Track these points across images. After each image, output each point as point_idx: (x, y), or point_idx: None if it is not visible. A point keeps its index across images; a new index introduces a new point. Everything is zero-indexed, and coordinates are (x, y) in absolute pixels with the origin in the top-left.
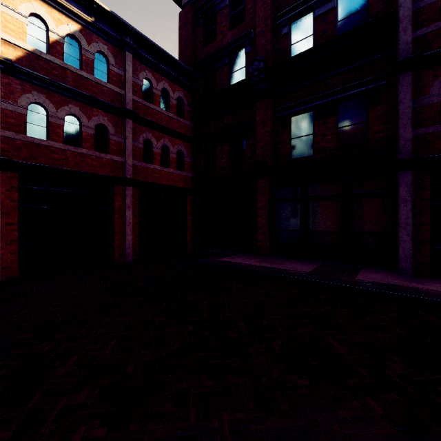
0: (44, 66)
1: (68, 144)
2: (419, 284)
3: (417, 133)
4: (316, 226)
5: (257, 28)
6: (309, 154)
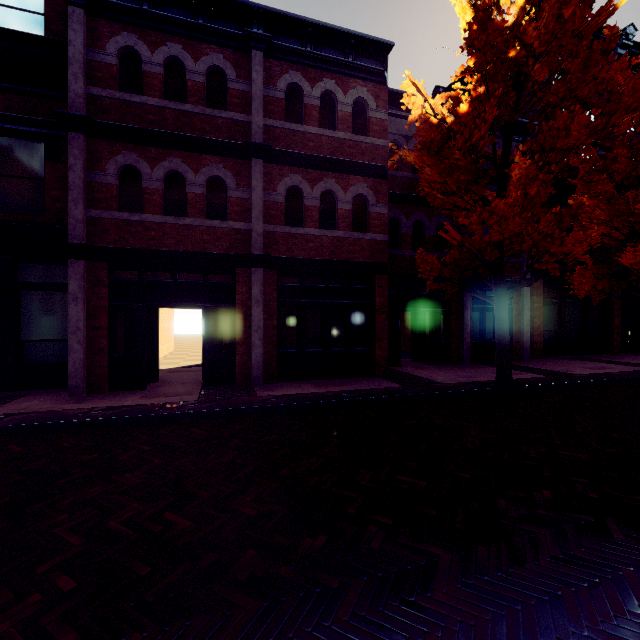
0: None
1: None
2: (75, 404)
3: (91, 214)
4: None
5: None
6: None
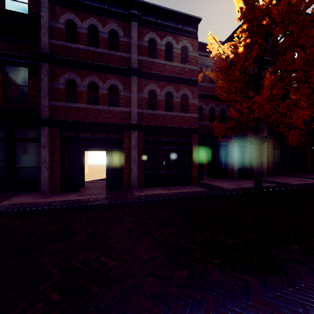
0: None
1: None
2: (45, 199)
3: (52, 103)
4: None
5: None
6: None
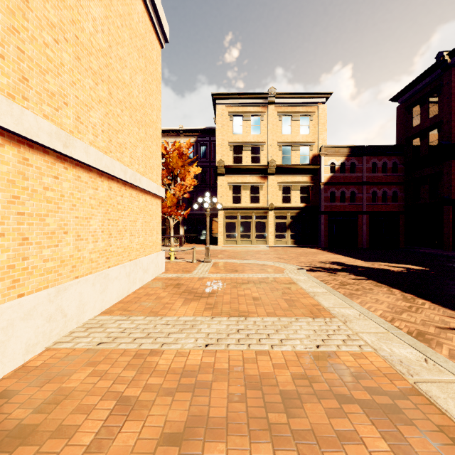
0: (334, 178)
1: (340, 202)
2: None
3: None
4: None
5: (444, 119)
6: None
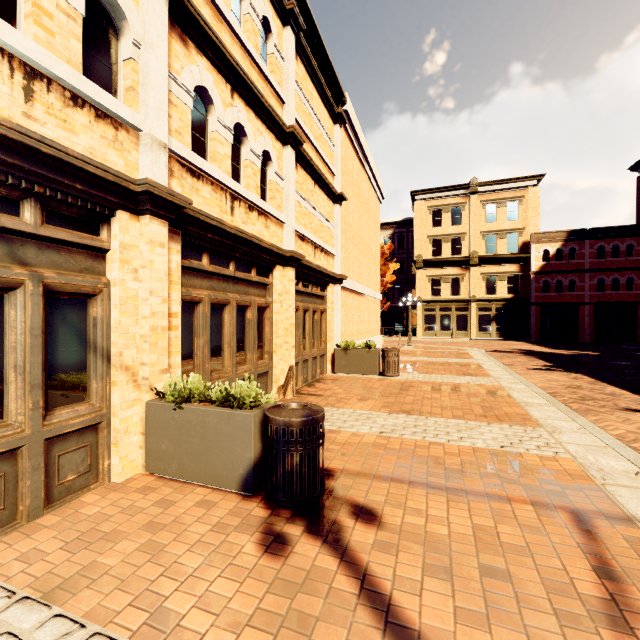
0: (547, 266)
1: (556, 292)
2: None
3: None
4: None
5: None
6: None
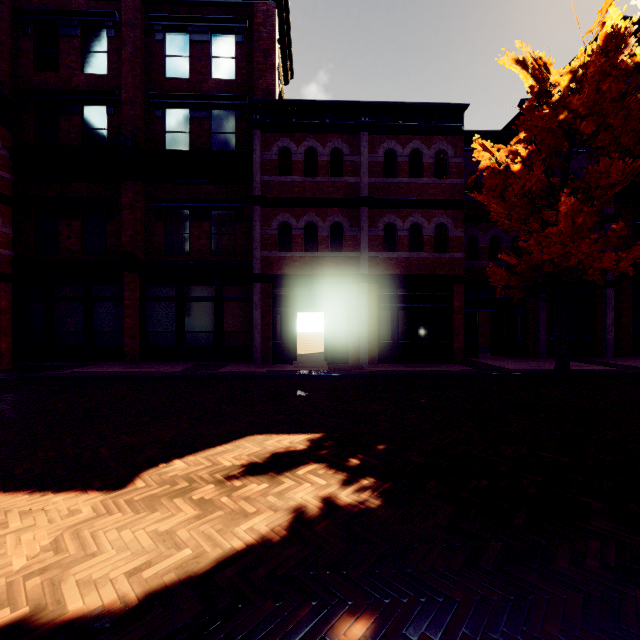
0: None
1: None
2: (261, 368)
3: (264, 254)
4: (192, 327)
5: (124, 93)
6: (185, 253)
